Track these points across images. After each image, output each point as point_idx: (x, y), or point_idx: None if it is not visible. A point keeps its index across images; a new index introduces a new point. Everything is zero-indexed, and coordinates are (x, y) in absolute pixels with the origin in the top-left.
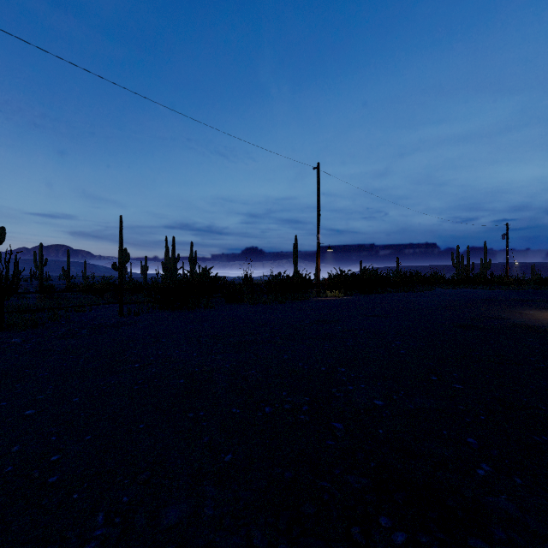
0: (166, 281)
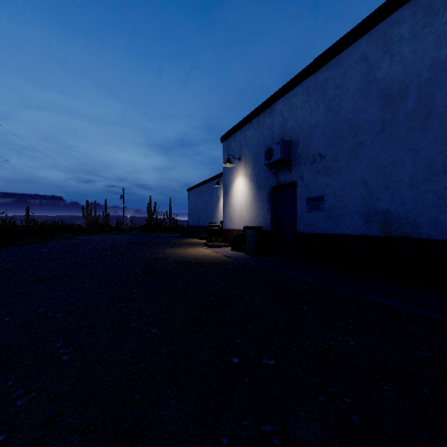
0: None
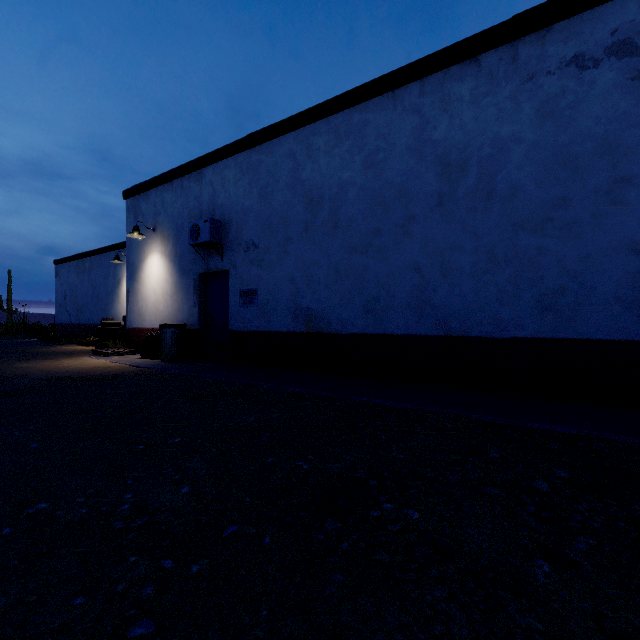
0: None
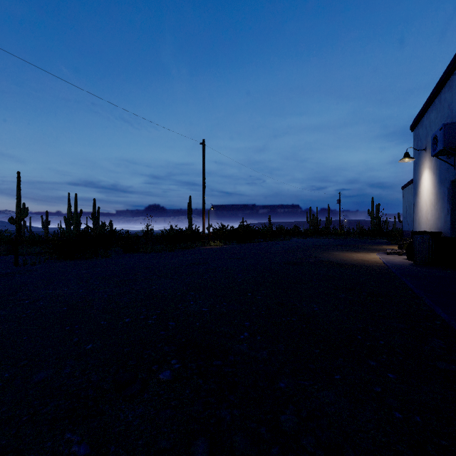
0: (64, 234)
